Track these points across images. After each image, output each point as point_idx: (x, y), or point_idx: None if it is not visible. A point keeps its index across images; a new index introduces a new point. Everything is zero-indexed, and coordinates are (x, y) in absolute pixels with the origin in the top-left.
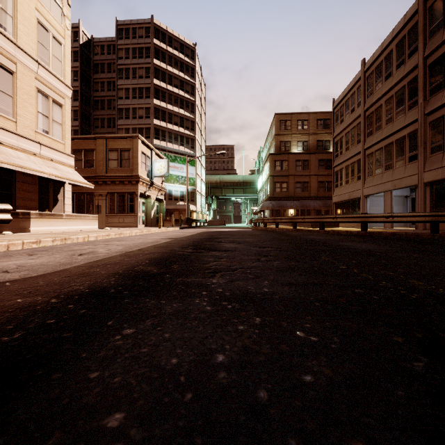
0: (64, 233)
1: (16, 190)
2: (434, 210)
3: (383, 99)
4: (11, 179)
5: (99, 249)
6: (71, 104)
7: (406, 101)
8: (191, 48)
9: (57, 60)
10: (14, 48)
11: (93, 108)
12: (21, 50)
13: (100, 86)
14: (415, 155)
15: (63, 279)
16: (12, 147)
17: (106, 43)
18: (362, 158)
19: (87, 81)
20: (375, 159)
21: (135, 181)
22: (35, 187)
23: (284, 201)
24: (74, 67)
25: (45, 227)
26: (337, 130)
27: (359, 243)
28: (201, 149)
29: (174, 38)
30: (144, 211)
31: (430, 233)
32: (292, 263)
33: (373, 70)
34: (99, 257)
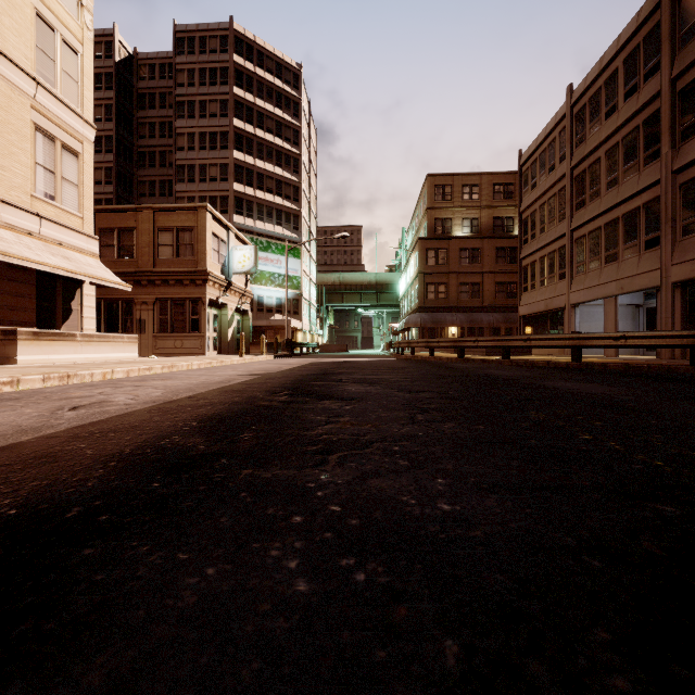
0: (74, 365)
1: None
2: (689, 327)
3: (602, 149)
4: None
5: (116, 397)
6: (102, 158)
7: (640, 151)
8: (294, 70)
9: (70, 78)
10: None
11: (137, 164)
12: (7, 59)
13: (148, 130)
14: (656, 238)
15: None
16: None
17: (158, 61)
18: (568, 244)
19: (128, 122)
20: (589, 246)
21: (202, 279)
22: (32, 288)
23: (441, 313)
24: (106, 98)
25: (44, 354)
26: (526, 200)
27: (580, 384)
28: (310, 231)
29: (267, 54)
30: (216, 329)
31: (691, 365)
32: (479, 426)
33: (585, 103)
34: (105, 414)
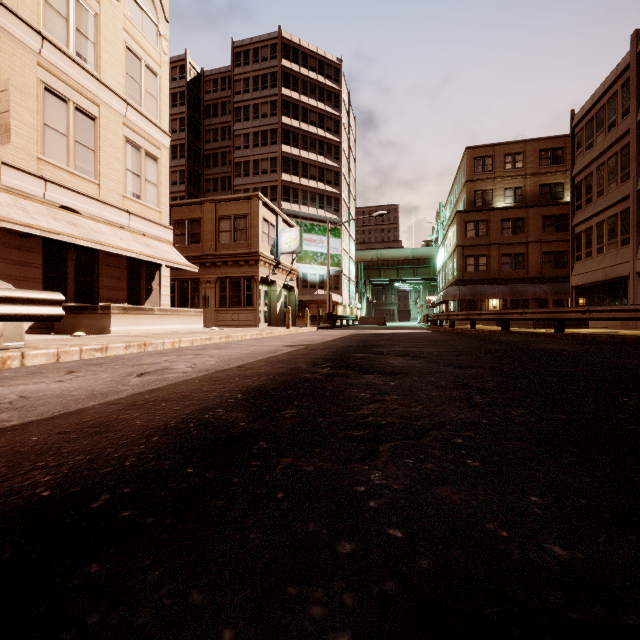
0: (152, 335)
1: (99, 277)
2: None
3: None
4: (93, 262)
5: (177, 364)
6: (177, 163)
7: None
8: (335, 65)
9: (151, 97)
10: (97, 85)
11: (203, 165)
12: (106, 87)
13: (212, 135)
14: None
15: (44, 442)
16: (93, 218)
17: (220, 75)
18: (633, 206)
19: (197, 130)
20: None
21: (254, 260)
22: (123, 272)
23: (481, 286)
24: (180, 113)
25: (131, 326)
26: (580, 163)
27: None
28: (350, 212)
29: (311, 54)
30: (266, 304)
31: None
32: (559, 415)
33: None
34: (164, 381)
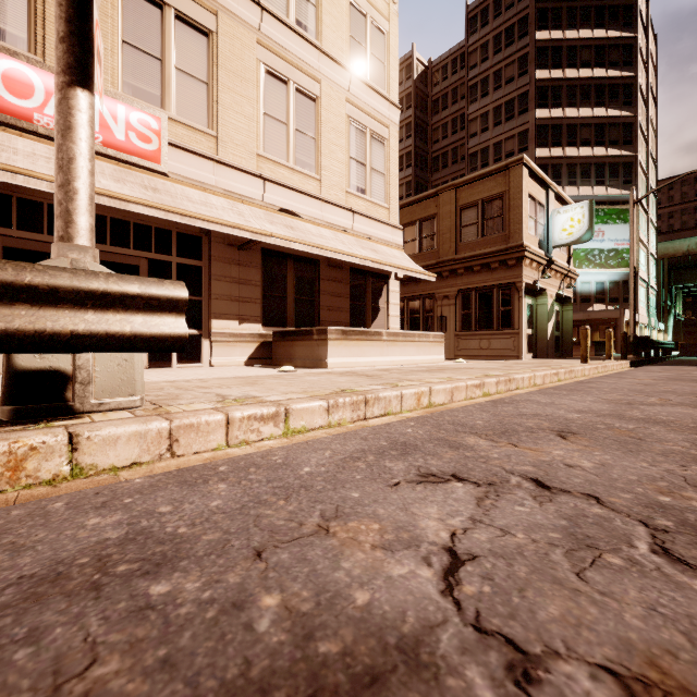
0: (378, 372)
1: (319, 295)
2: None
3: None
4: (313, 277)
5: None
6: (403, 175)
7: None
8: None
9: (377, 62)
10: (318, 56)
11: (431, 170)
12: (327, 57)
13: (441, 132)
14: None
15: None
16: (313, 221)
17: (450, 58)
18: None
19: (423, 133)
20: None
21: (515, 258)
22: (346, 287)
23: None
24: (406, 118)
25: (352, 357)
26: None
27: None
28: (648, 183)
29: None
30: (530, 325)
31: None
32: None
33: None
34: None
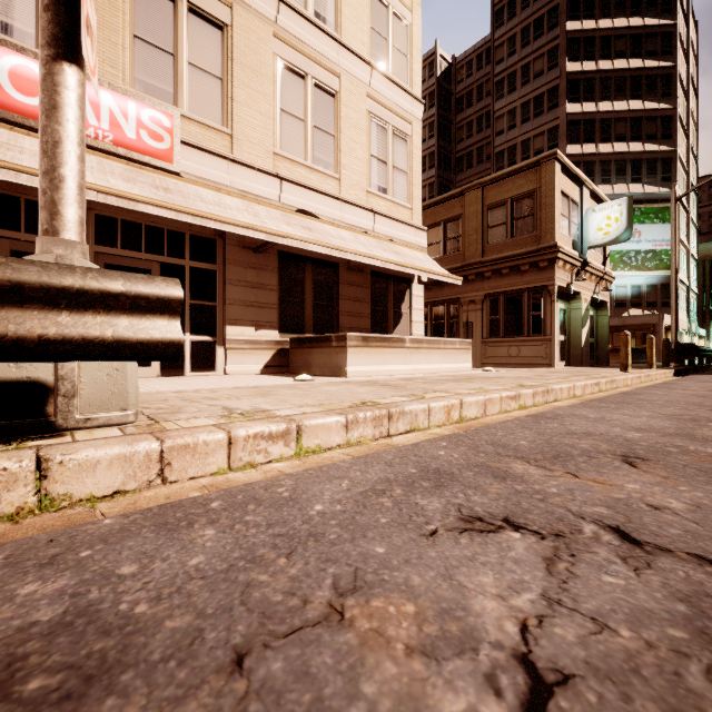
0: (402, 382)
1: (339, 300)
2: None
3: None
4: (332, 281)
5: None
6: (426, 176)
7: None
8: None
9: (399, 54)
10: (337, 49)
11: (455, 171)
12: (347, 50)
13: (465, 131)
14: None
15: None
16: (332, 222)
17: (475, 54)
18: None
19: (447, 132)
20: None
21: (547, 260)
22: (367, 292)
23: None
24: (429, 117)
25: (373, 365)
26: None
27: None
28: (688, 179)
29: None
30: (563, 331)
31: None
32: None
33: None
34: None
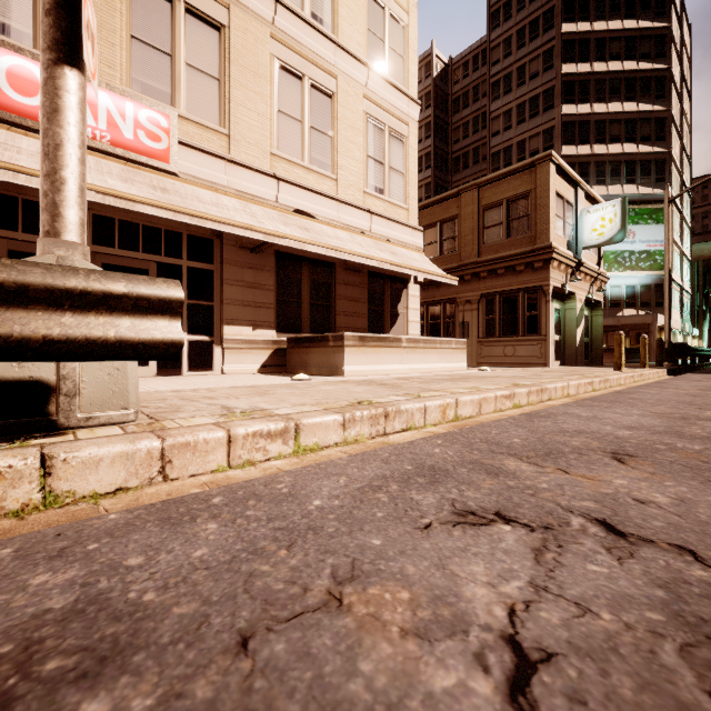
0: (398, 381)
1: (336, 299)
2: None
3: None
4: (329, 281)
5: None
6: (422, 176)
7: None
8: None
9: (396, 56)
10: (334, 50)
11: (451, 171)
12: (344, 51)
13: (461, 132)
14: None
15: None
16: (329, 223)
17: (471, 55)
18: None
19: (443, 132)
20: None
21: (542, 260)
22: (363, 292)
23: None
24: (426, 117)
25: (369, 364)
26: None
27: None
28: (682, 181)
29: None
30: (558, 330)
31: None
32: None
33: None
34: None
